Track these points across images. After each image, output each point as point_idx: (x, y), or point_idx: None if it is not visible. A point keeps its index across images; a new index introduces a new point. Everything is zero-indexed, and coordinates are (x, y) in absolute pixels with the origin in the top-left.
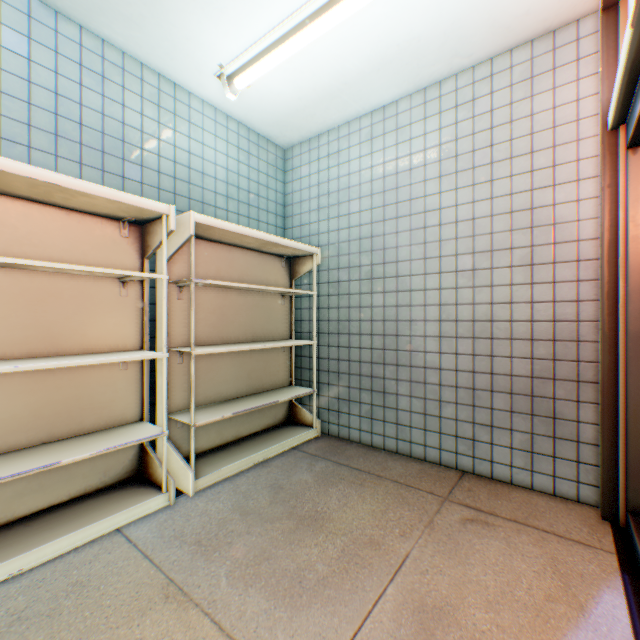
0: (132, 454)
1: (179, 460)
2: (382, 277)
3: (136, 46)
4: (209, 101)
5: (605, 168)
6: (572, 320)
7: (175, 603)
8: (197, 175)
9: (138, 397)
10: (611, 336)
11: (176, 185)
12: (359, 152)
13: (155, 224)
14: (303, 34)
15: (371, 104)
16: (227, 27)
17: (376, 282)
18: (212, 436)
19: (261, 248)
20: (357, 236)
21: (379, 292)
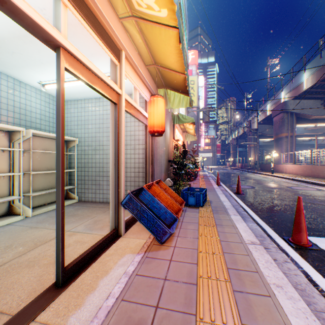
0: (6, 207)
1: (26, 207)
2: (99, 149)
3: (7, 72)
4: (34, 86)
5: (146, 129)
6: (142, 163)
7: (35, 228)
8: (29, 112)
9: (8, 188)
10: (147, 166)
11: (21, 116)
12: (92, 109)
13: (17, 132)
14: (70, 84)
15: (95, 96)
16: (45, 76)
17: (97, 151)
18: (36, 202)
19: (55, 138)
20: (91, 136)
21: (98, 154)
